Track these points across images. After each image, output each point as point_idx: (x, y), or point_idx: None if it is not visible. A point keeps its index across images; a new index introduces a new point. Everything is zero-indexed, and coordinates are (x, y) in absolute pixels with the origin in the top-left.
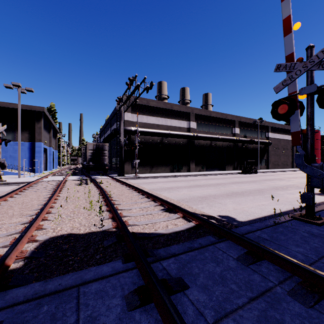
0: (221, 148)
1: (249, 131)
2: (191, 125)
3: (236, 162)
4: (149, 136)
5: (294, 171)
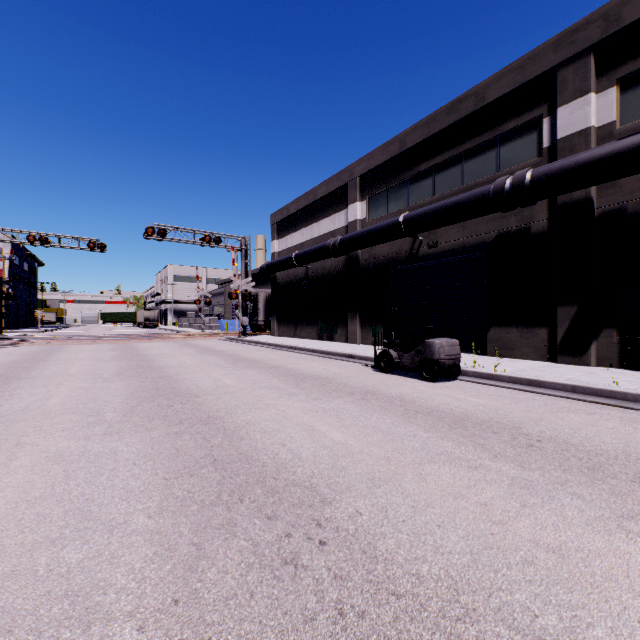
0: (474, 252)
1: None
2: (349, 215)
3: (566, 311)
4: (293, 270)
5: None
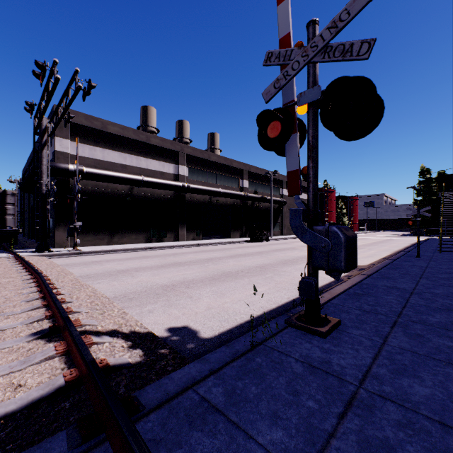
0: (225, 207)
1: (261, 185)
2: (180, 170)
3: (245, 226)
4: (107, 183)
5: None
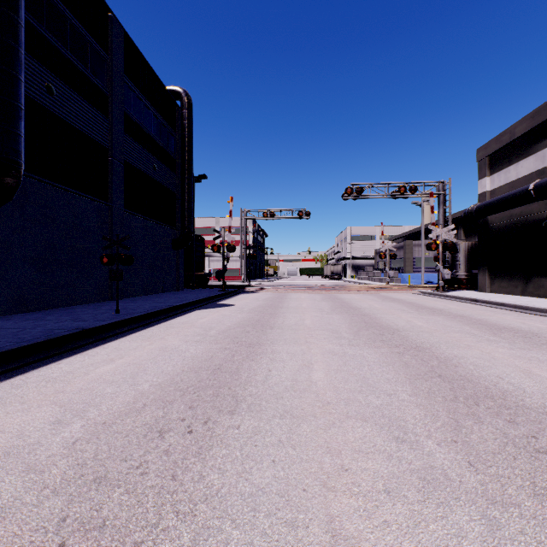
0: None
1: None
2: None
3: None
4: (521, 209)
5: None
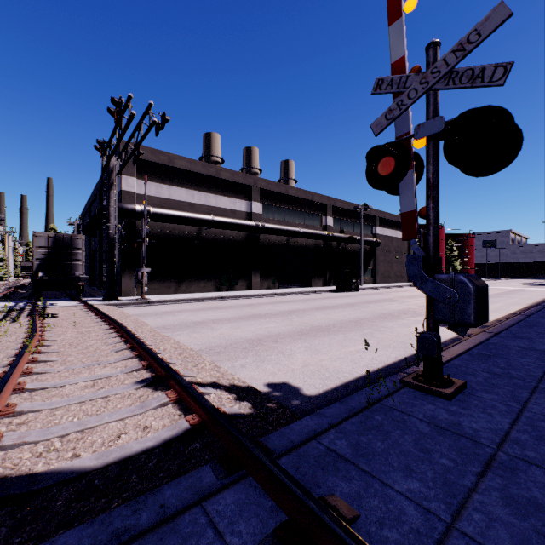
0: (305, 249)
1: (348, 223)
2: (253, 207)
3: (328, 272)
4: (174, 225)
5: (411, 287)
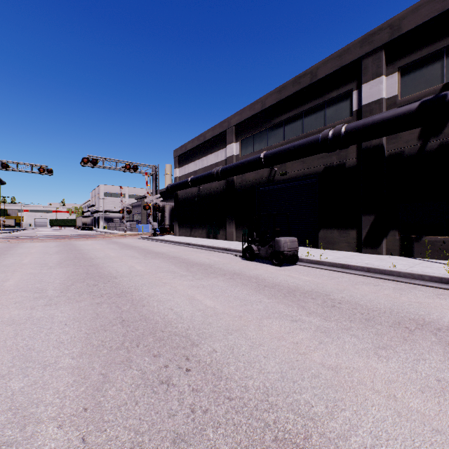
0: (310, 179)
1: None
2: (228, 152)
3: (367, 219)
4: (190, 190)
5: None
